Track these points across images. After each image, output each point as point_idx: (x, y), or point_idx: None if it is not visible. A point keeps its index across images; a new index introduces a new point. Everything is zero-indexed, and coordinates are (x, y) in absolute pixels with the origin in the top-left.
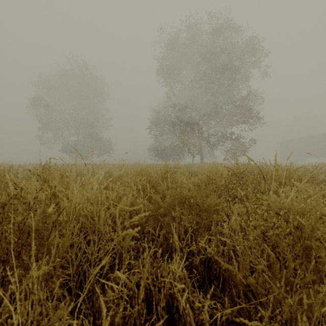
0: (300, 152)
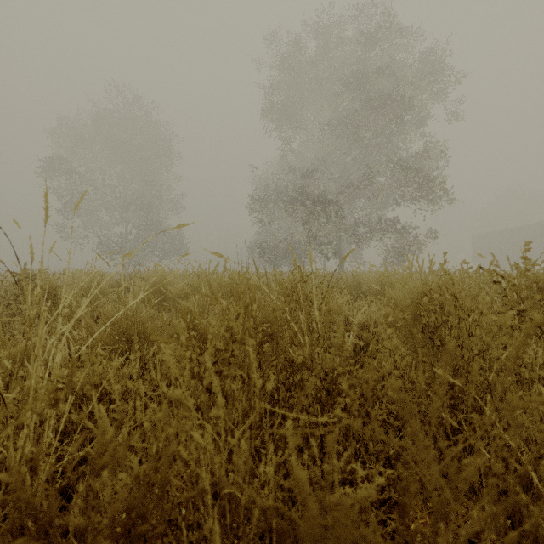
0: (509, 253)
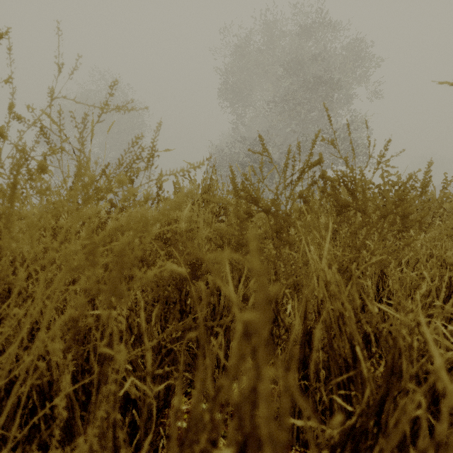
0: None
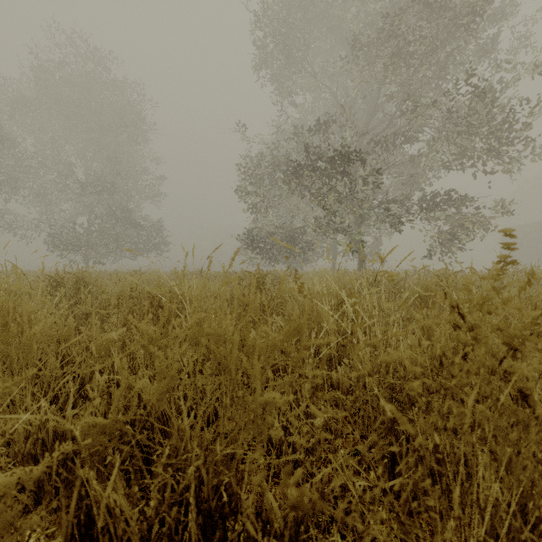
0: None
